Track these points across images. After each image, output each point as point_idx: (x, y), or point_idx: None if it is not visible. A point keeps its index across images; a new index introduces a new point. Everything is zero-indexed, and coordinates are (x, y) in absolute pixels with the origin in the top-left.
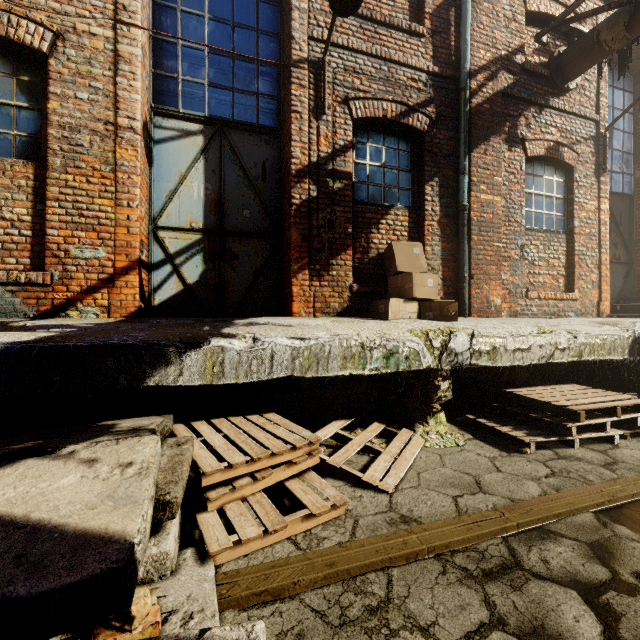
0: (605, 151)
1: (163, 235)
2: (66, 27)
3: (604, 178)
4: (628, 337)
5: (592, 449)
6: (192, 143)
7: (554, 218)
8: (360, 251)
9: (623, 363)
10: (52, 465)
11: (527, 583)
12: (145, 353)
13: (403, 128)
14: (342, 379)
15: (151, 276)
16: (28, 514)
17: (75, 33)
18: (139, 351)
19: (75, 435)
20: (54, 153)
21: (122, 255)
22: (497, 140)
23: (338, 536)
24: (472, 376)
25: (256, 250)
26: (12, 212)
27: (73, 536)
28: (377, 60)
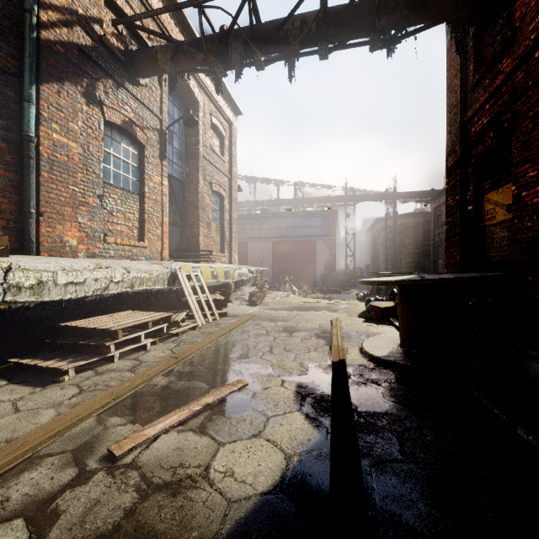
0: (166, 144)
1: None
2: None
3: (165, 163)
4: (168, 272)
5: (129, 359)
6: None
7: (130, 181)
8: None
9: (170, 292)
10: None
11: None
12: None
13: None
14: None
15: None
16: None
17: None
18: None
19: None
20: None
21: None
22: (73, 88)
23: None
24: (25, 316)
25: None
26: None
27: None
28: None
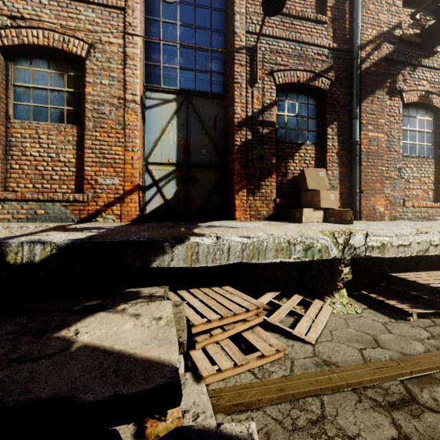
0: None
1: (151, 168)
2: (95, 40)
3: None
4: None
5: None
6: (169, 107)
7: (425, 147)
8: (281, 175)
9: None
10: (115, 317)
11: (423, 413)
12: (151, 246)
13: (311, 88)
14: (272, 264)
15: (144, 194)
16: (112, 346)
17: (101, 43)
18: (147, 245)
19: (117, 298)
20: (89, 119)
21: (128, 182)
22: (381, 93)
23: (282, 371)
24: (364, 263)
25: (210, 176)
26: (65, 157)
27: (141, 361)
28: (293, 43)
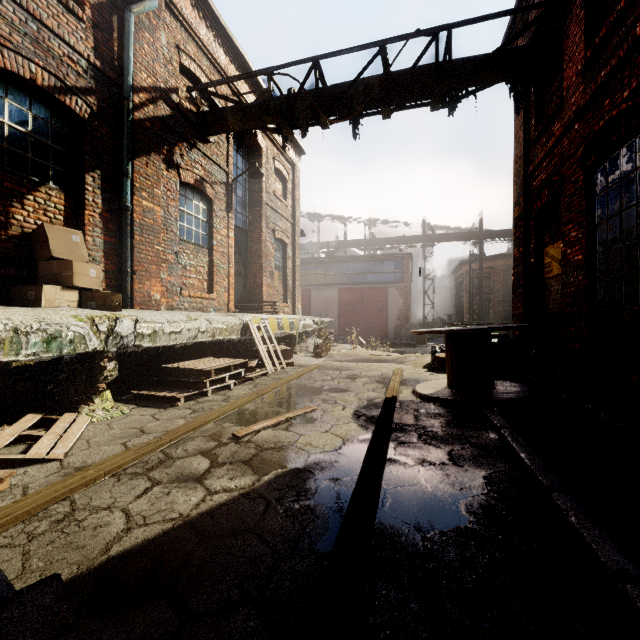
0: (232, 196)
1: None
2: None
3: (231, 215)
4: (240, 324)
5: (218, 394)
6: None
7: (201, 235)
8: None
9: (240, 342)
10: None
11: (175, 462)
12: None
13: (58, 104)
14: None
15: None
16: None
17: None
18: None
19: None
20: None
21: None
22: (157, 158)
23: (7, 501)
24: (136, 359)
25: None
26: None
27: None
28: (22, 10)
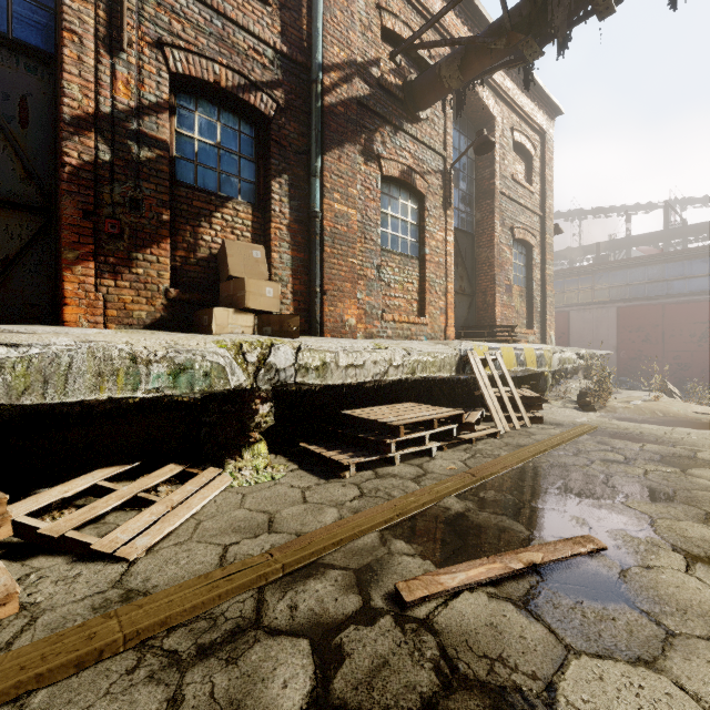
0: (450, 187)
1: None
2: None
3: (450, 212)
4: (456, 355)
5: (411, 464)
6: None
7: (409, 243)
8: (184, 248)
9: (458, 382)
10: None
11: (252, 648)
12: None
13: (244, 106)
14: (124, 410)
15: None
16: None
17: None
18: None
19: None
20: None
21: None
22: (352, 149)
23: None
24: (312, 399)
25: (7, 227)
26: None
27: None
28: (207, 9)
